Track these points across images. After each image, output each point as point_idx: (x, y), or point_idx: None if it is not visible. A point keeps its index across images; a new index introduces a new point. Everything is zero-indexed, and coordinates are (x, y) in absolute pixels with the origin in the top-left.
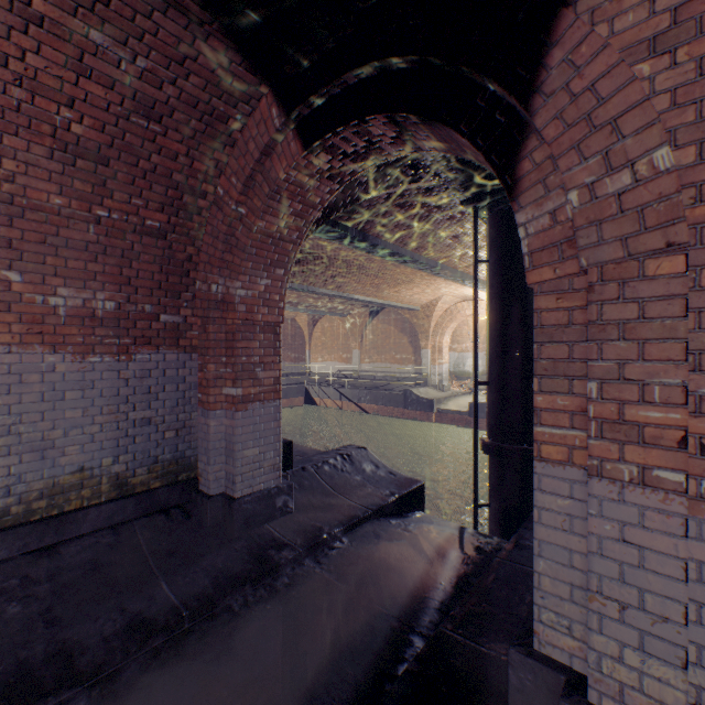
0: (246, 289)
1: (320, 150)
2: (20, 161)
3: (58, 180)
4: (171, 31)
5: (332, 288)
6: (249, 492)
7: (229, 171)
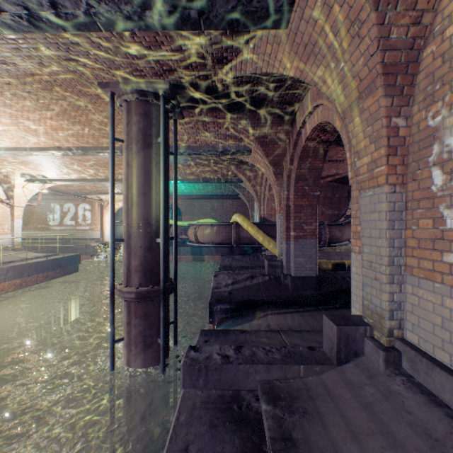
0: None
1: None
2: None
3: None
4: None
5: None
6: None
7: None
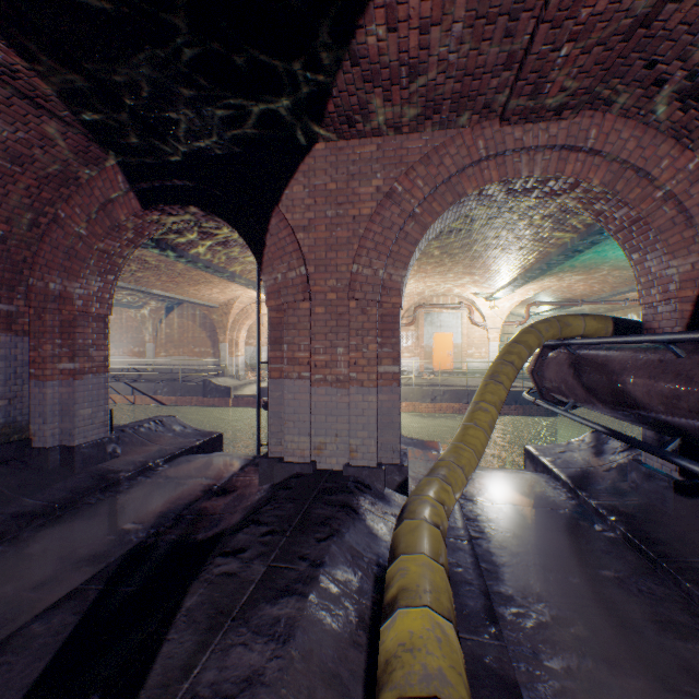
0: (84, 289)
1: (155, 210)
2: None
3: None
4: (52, 126)
5: (130, 281)
6: (85, 442)
7: (73, 202)
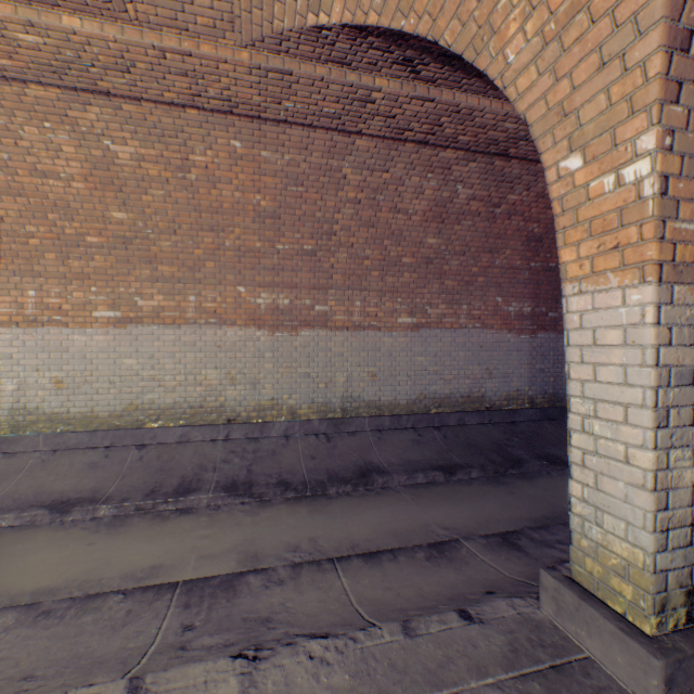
0: None
1: None
2: (510, 250)
3: (520, 254)
4: None
5: None
6: None
7: None
